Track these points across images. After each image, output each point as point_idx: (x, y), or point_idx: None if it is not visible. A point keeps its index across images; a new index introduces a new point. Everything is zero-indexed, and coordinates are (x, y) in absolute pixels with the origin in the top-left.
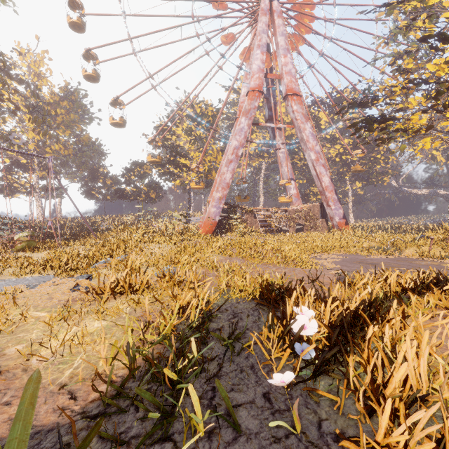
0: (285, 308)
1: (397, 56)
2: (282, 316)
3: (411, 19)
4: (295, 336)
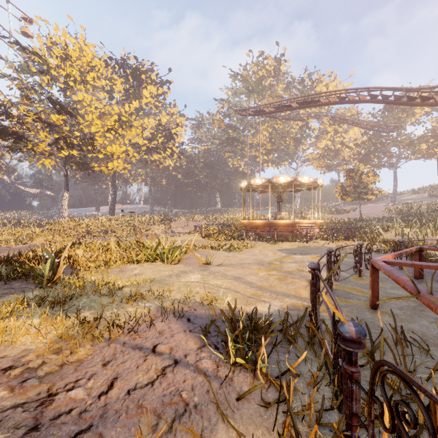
0: (37, 254)
1: (26, 86)
2: (34, 258)
3: (39, 72)
4: None
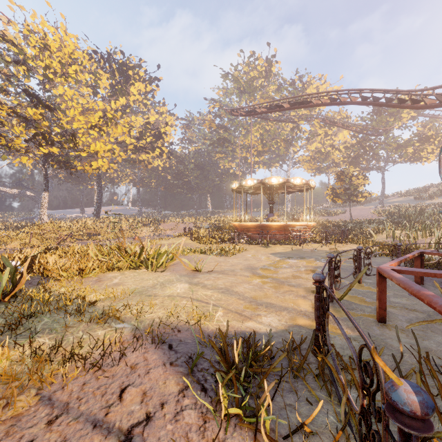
0: (0, 262)
1: (0, 77)
2: None
3: (15, 62)
4: (15, 265)
